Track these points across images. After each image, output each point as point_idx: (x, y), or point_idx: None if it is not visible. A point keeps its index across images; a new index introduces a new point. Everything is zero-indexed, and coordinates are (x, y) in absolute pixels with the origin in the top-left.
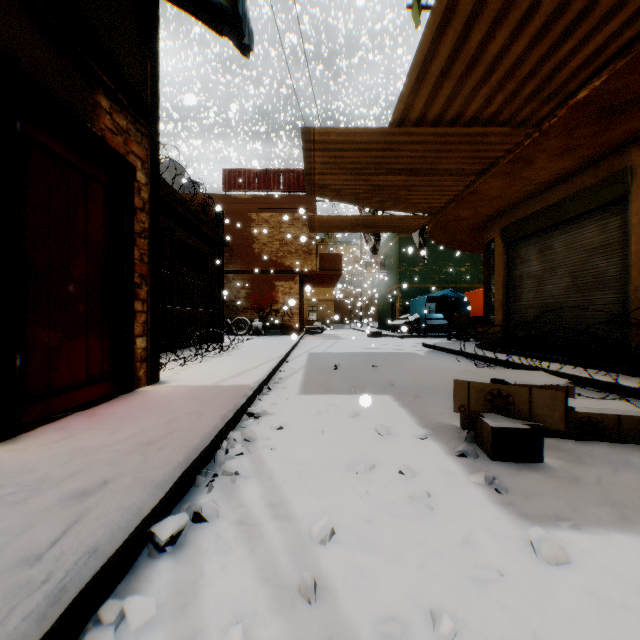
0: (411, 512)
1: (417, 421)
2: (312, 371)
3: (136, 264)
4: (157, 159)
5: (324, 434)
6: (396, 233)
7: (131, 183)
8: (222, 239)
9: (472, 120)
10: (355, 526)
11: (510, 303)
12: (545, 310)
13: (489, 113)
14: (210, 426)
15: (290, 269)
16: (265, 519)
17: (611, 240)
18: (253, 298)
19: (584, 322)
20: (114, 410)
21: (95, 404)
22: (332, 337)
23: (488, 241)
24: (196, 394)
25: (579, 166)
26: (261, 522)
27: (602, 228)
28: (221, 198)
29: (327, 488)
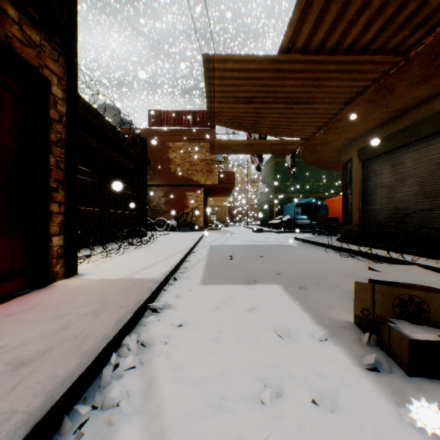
0: None
1: (310, 316)
2: (212, 261)
3: (52, 170)
4: (75, 79)
5: (223, 335)
6: (273, 158)
7: (45, 95)
8: (145, 159)
9: (349, 49)
10: None
11: (365, 207)
12: (396, 212)
13: (365, 41)
14: (100, 335)
15: (197, 183)
16: None
17: None
18: (170, 204)
19: (432, 222)
20: (12, 311)
21: None
22: (227, 232)
23: (346, 160)
24: (104, 289)
25: (429, 95)
26: None
27: None
28: (147, 131)
29: (227, 435)
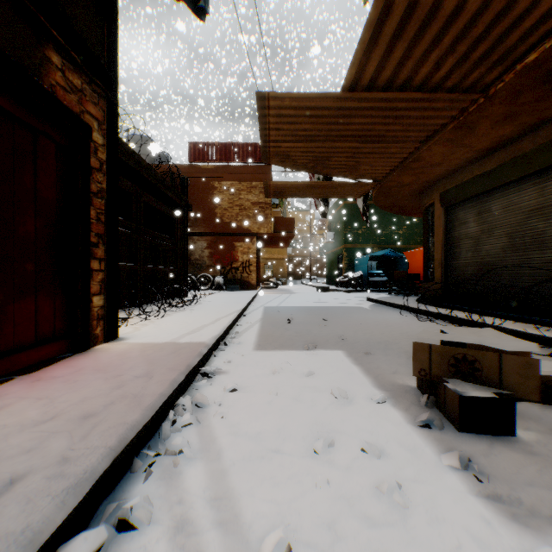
0: (381, 511)
1: (372, 381)
2: (267, 325)
3: (92, 223)
4: (116, 121)
5: (278, 397)
6: (342, 200)
7: (86, 143)
8: (186, 204)
9: (421, 86)
10: (316, 536)
11: (448, 262)
12: (483, 268)
13: (438, 78)
14: (156, 394)
15: (248, 231)
16: (206, 525)
17: (549, 202)
18: (215, 257)
19: (522, 279)
20: (61, 373)
21: (44, 365)
22: (285, 291)
23: (427, 205)
24: (151, 353)
25: (518, 133)
26: (201, 530)
27: (540, 191)
28: (187, 168)
29: (281, 473)
